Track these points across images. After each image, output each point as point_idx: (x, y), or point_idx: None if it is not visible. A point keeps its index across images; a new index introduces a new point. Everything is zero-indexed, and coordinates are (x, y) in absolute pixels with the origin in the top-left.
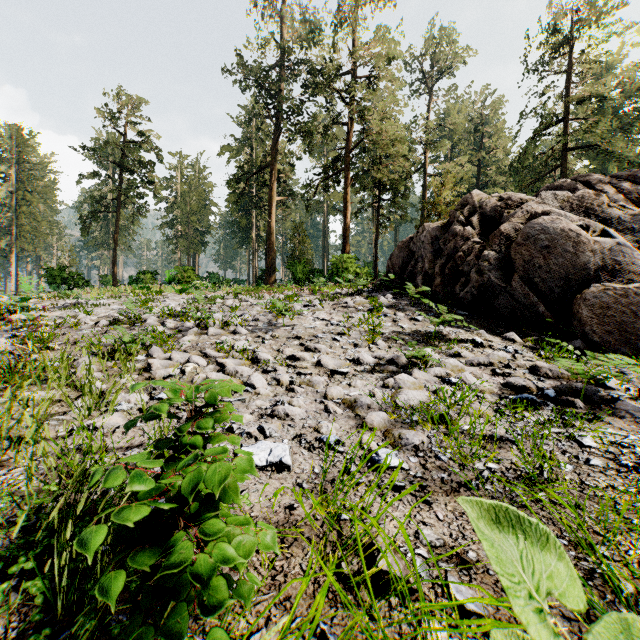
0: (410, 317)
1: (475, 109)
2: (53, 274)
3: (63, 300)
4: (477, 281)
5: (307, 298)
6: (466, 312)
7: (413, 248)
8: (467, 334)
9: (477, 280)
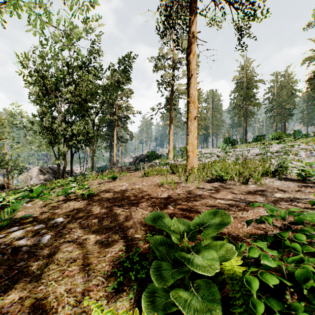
0: None
1: None
2: (226, 140)
3: (235, 149)
4: None
5: None
6: None
7: None
8: None
9: None
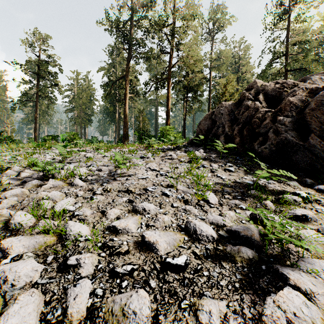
0: (224, 168)
1: (236, 51)
2: None
3: None
4: (275, 139)
5: (143, 152)
6: (266, 164)
7: (215, 118)
8: (282, 186)
9: (275, 139)
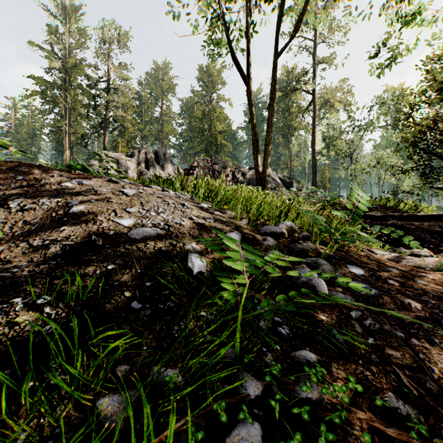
0: None
1: None
2: None
3: None
4: None
5: None
6: None
7: None
8: None
9: None
